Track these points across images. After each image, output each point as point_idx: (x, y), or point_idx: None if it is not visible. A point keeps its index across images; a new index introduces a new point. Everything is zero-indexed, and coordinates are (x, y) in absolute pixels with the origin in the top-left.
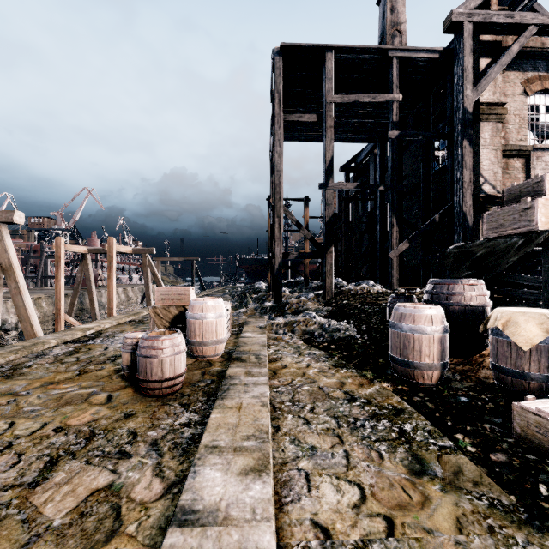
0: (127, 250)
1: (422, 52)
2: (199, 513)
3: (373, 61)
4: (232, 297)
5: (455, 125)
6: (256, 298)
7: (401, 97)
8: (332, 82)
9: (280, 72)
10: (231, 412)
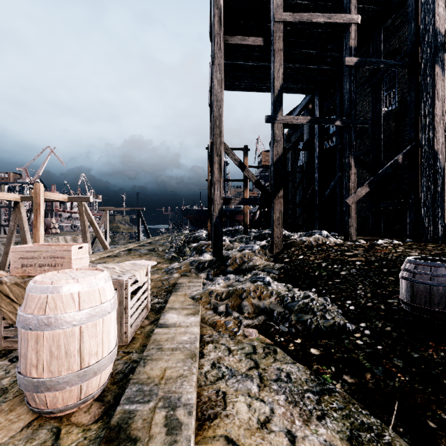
0: (61, 197)
1: None
2: None
3: None
4: (170, 246)
5: (421, 51)
6: (195, 247)
7: (359, 18)
8: None
9: None
10: None
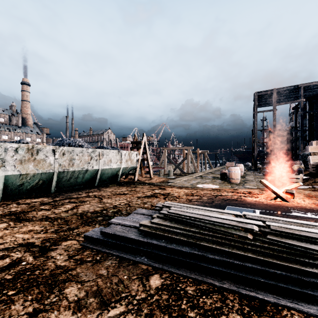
0: (200, 151)
1: (314, 83)
2: (247, 178)
3: (293, 87)
4: None
5: None
6: (247, 167)
7: (304, 100)
8: (275, 99)
9: (256, 99)
10: (248, 176)
